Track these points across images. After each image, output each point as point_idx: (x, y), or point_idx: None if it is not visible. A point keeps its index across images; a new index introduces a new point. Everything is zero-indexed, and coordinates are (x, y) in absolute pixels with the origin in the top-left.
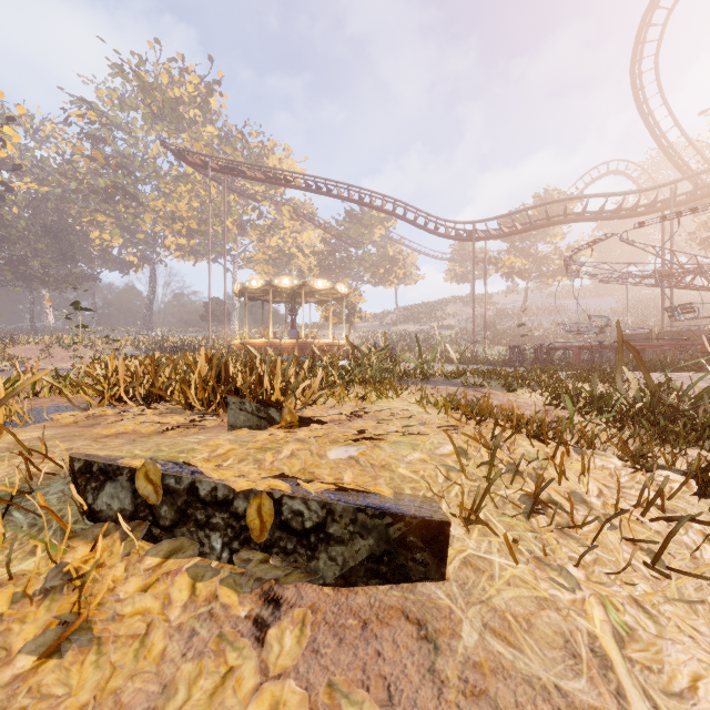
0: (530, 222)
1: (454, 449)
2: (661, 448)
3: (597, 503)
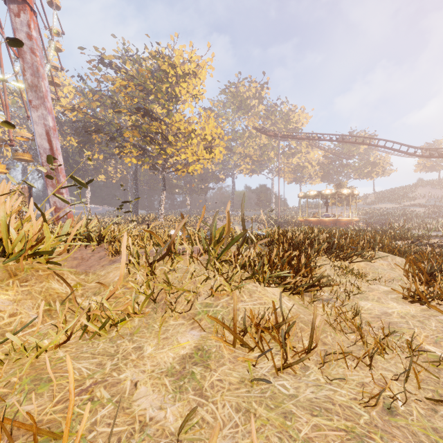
0: None
1: None
2: None
3: None
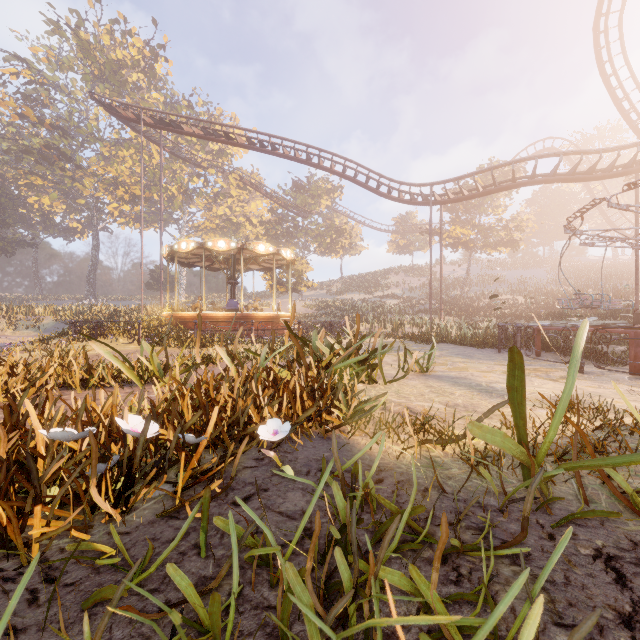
0: (494, 183)
1: None
2: None
3: None
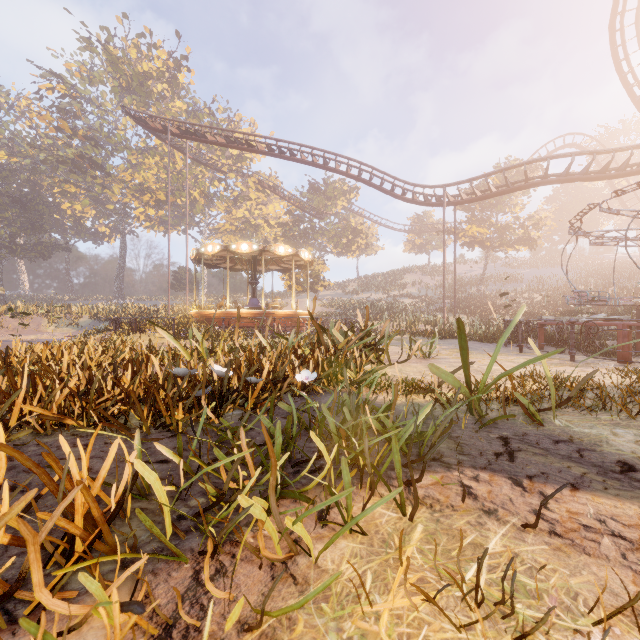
0: (507, 184)
1: None
2: None
3: None
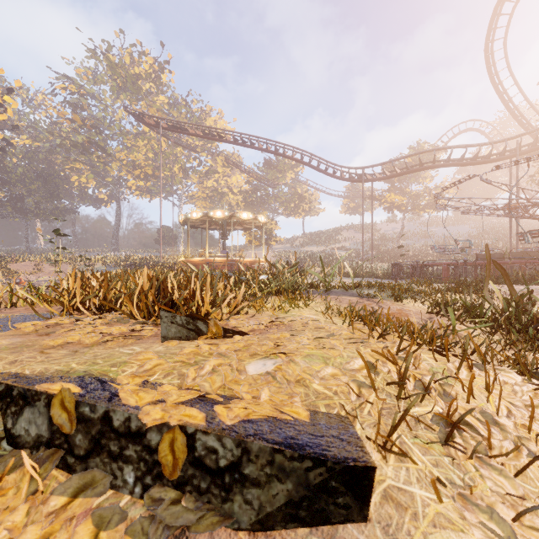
0: (407, 167)
1: (365, 367)
2: (532, 352)
3: (508, 424)
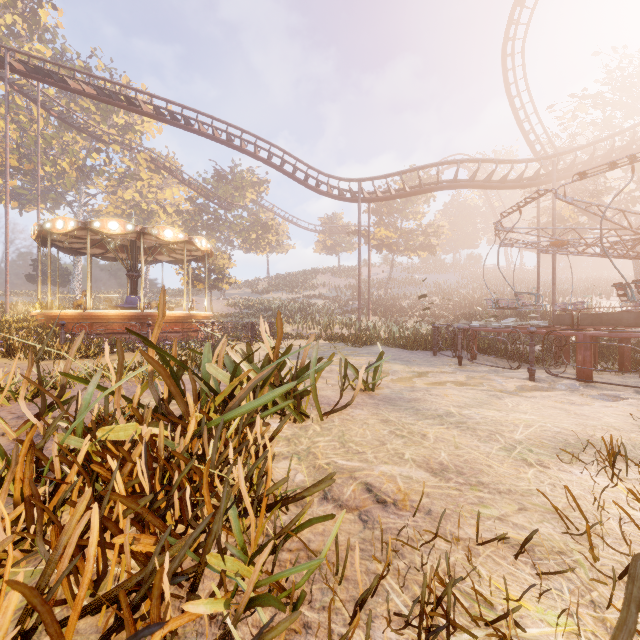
0: (420, 184)
1: None
2: None
3: None
